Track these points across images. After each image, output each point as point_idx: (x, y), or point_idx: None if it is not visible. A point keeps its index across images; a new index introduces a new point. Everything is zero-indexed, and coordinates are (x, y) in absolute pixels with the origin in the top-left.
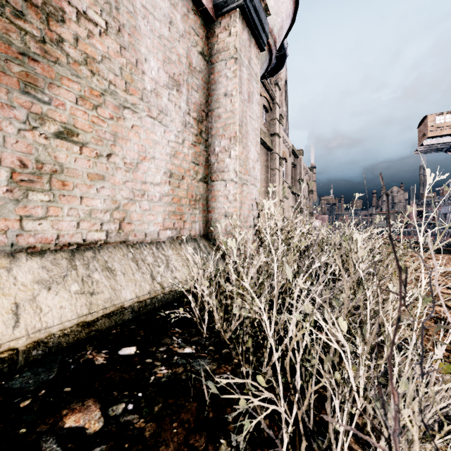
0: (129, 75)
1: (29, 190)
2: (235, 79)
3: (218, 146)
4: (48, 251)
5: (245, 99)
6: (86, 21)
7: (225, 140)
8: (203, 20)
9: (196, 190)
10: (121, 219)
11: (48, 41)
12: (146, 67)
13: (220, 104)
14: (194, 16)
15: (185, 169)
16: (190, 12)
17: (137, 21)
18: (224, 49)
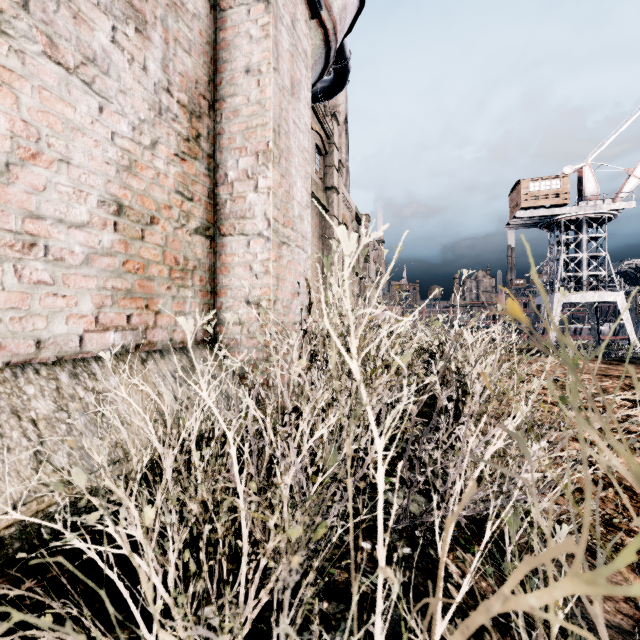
0: None
1: None
2: (265, 42)
3: (233, 168)
4: None
5: (286, 86)
6: None
7: (248, 158)
8: None
9: (188, 250)
10: None
11: None
12: None
13: (238, 88)
14: None
15: (159, 203)
16: None
17: None
18: None
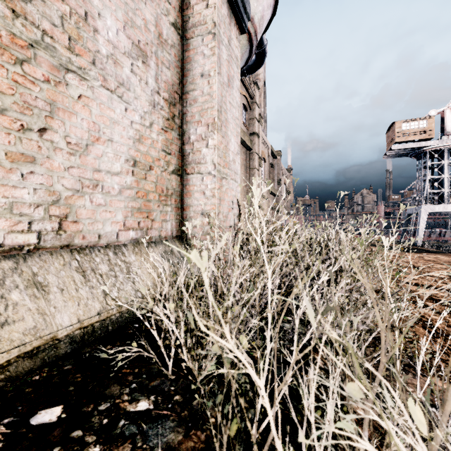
0: (74, 29)
1: None
2: (213, 58)
3: (193, 134)
4: None
5: (225, 82)
6: None
7: (202, 127)
8: None
9: (168, 184)
10: (62, 216)
11: None
12: (101, 24)
13: (196, 86)
14: None
15: (154, 158)
16: None
17: None
18: (200, 23)
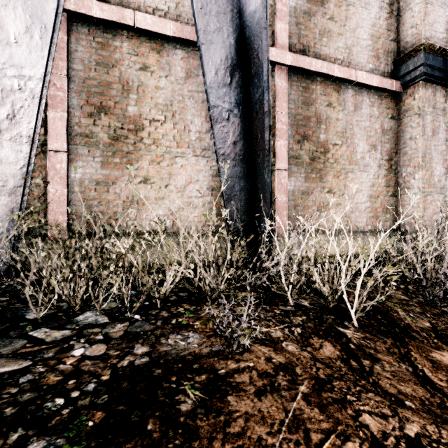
0: (350, 157)
1: (321, 212)
2: (418, 128)
3: (404, 172)
4: (325, 232)
5: (429, 136)
6: (335, 146)
7: (410, 168)
8: (392, 95)
9: (387, 202)
10: (347, 220)
11: (325, 161)
12: (358, 148)
13: (406, 145)
14: (386, 99)
15: (379, 191)
16: (383, 99)
17: (353, 130)
18: (409, 109)
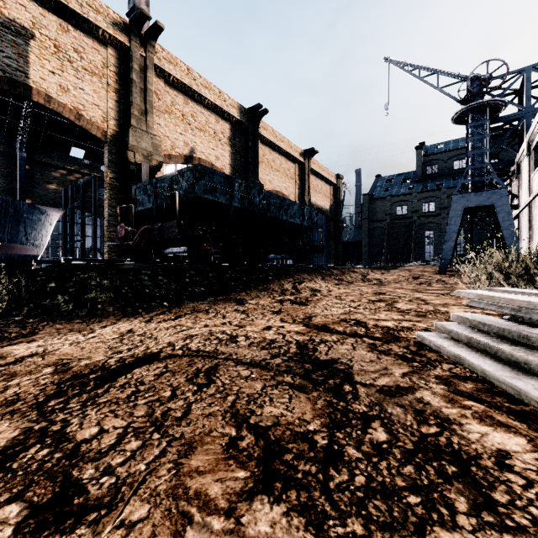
0: None
1: None
2: None
3: None
4: None
5: None
6: None
7: None
8: None
9: None
10: None
11: None
12: None
13: None
14: None
15: None
16: None
17: None
18: None
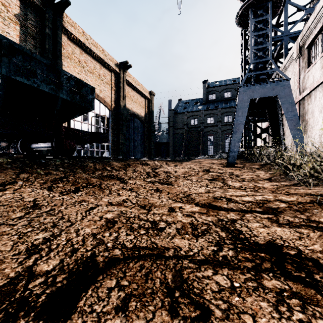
0: None
1: None
2: None
3: None
4: None
5: None
6: None
7: None
8: None
9: None
10: None
11: None
12: None
13: None
14: None
15: None
16: None
17: None
18: None
